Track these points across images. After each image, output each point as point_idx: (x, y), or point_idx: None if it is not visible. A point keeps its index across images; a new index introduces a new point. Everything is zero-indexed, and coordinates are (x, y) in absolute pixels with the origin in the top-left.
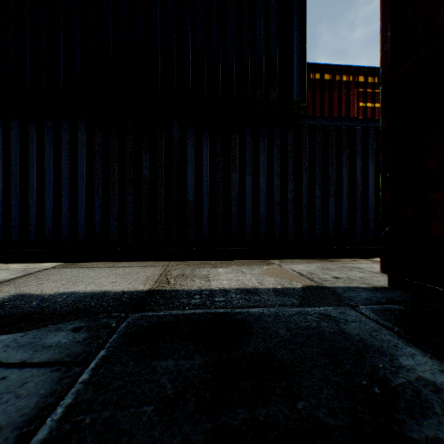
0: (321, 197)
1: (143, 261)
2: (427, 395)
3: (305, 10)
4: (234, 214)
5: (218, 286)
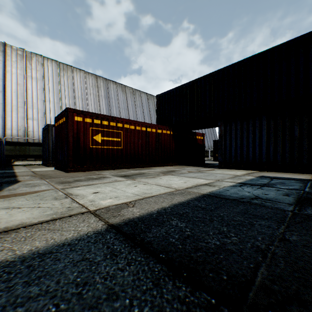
0: None
1: (294, 173)
2: None
3: None
4: None
5: None
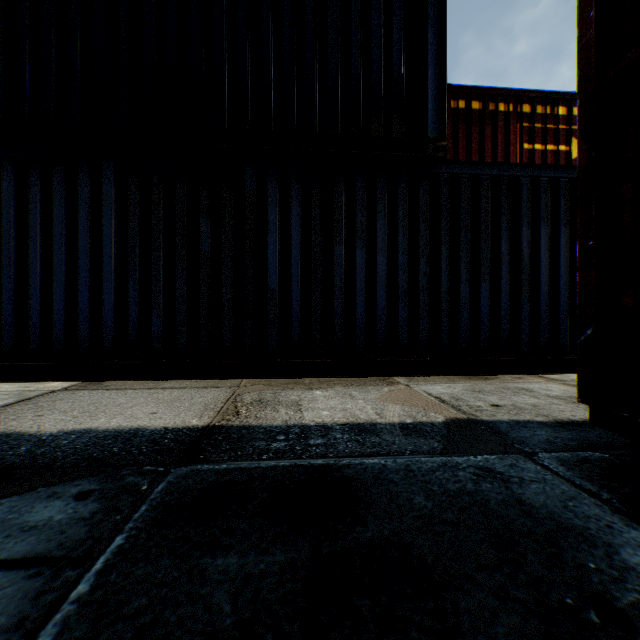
0: (469, 282)
1: (201, 379)
2: None
3: (445, 1)
4: (338, 307)
5: (314, 420)
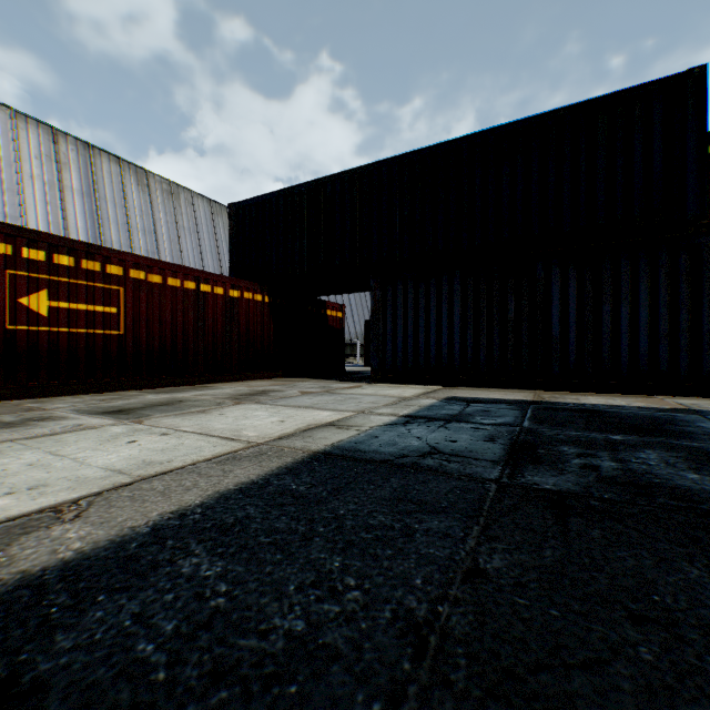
0: None
1: (508, 389)
2: (690, 426)
3: (705, 113)
4: (605, 347)
5: (586, 403)
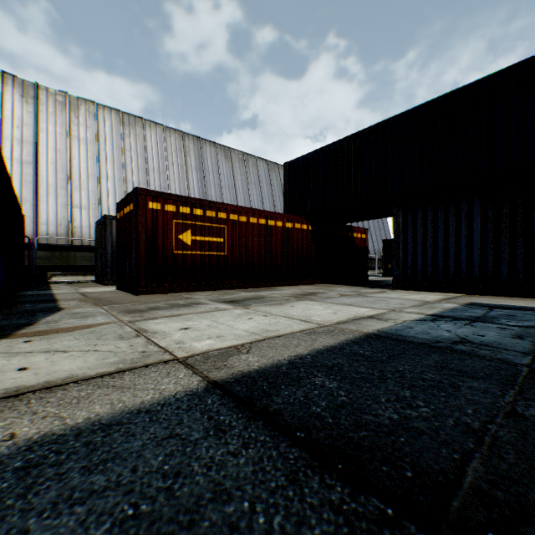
0: None
1: (533, 298)
2: None
3: None
4: None
5: None
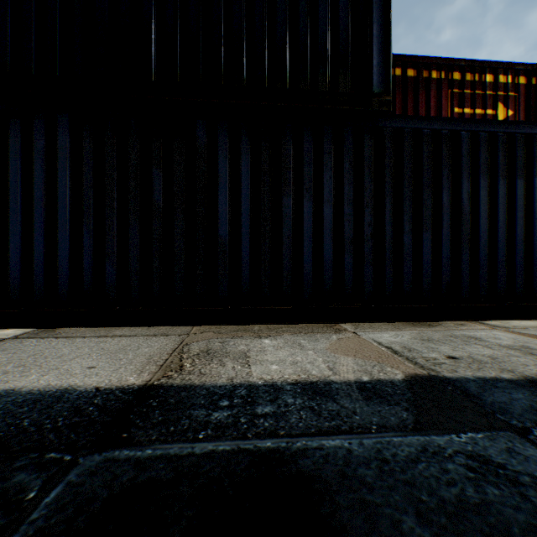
0: (412, 232)
1: (153, 325)
2: None
3: None
4: (286, 256)
5: (262, 377)
